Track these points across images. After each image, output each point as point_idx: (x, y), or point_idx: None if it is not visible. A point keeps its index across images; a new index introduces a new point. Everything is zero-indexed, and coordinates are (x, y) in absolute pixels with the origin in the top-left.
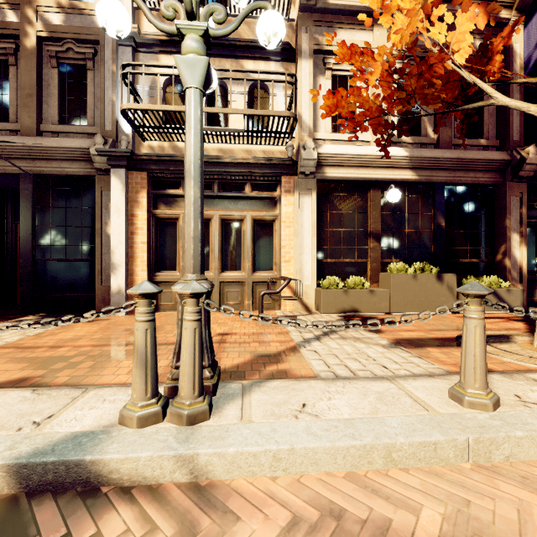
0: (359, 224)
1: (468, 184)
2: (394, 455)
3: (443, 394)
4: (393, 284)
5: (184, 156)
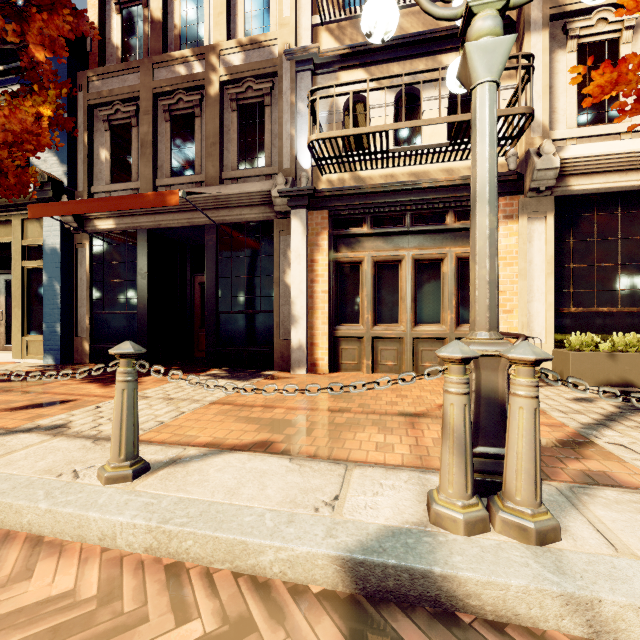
0: (625, 256)
1: None
2: None
3: None
4: None
5: (372, 186)
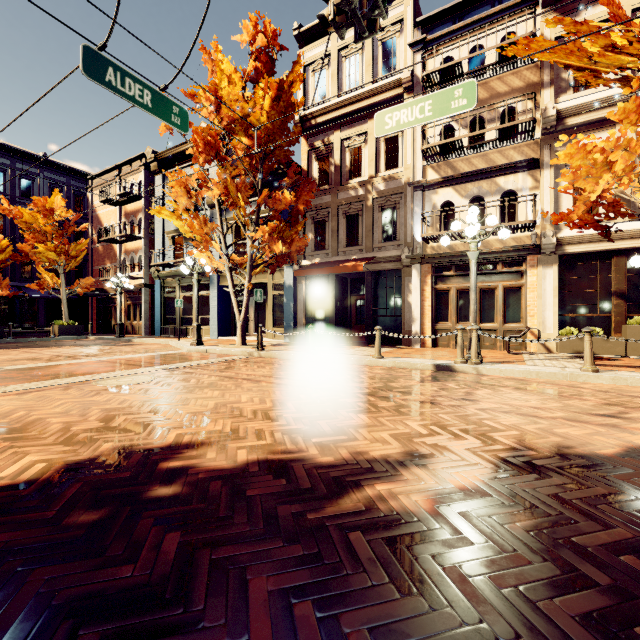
0: (602, 285)
1: None
2: (539, 375)
3: (579, 370)
4: (629, 334)
5: (455, 253)
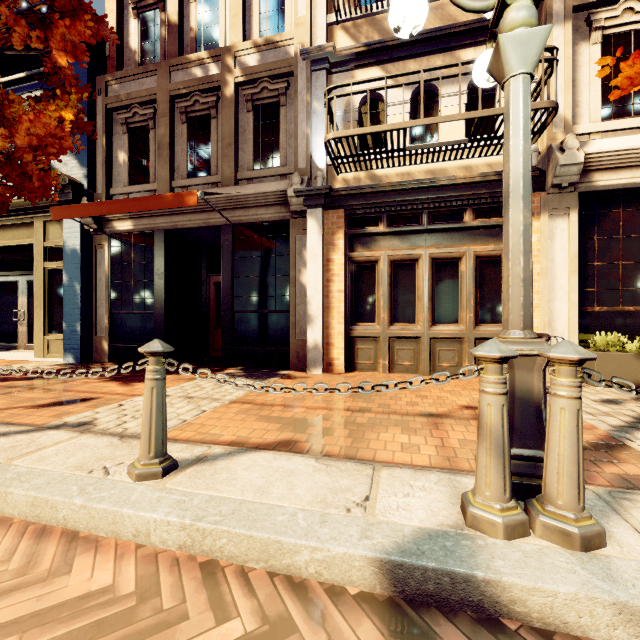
0: None
1: None
2: None
3: None
4: None
5: (388, 185)
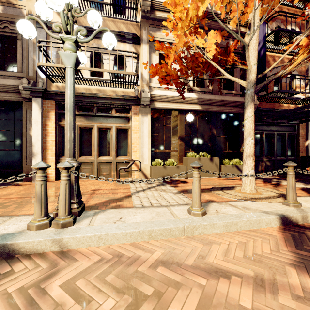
0: (173, 132)
1: (227, 113)
2: (153, 234)
3: (186, 211)
4: (188, 163)
5: (76, 93)
